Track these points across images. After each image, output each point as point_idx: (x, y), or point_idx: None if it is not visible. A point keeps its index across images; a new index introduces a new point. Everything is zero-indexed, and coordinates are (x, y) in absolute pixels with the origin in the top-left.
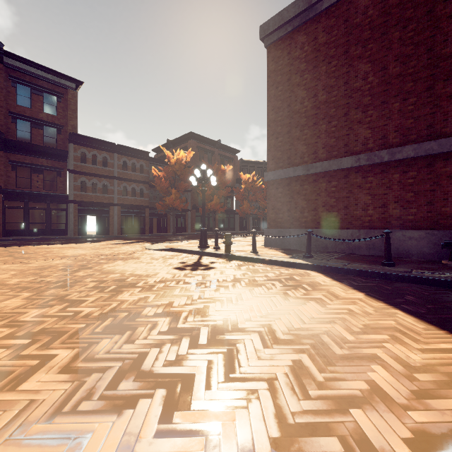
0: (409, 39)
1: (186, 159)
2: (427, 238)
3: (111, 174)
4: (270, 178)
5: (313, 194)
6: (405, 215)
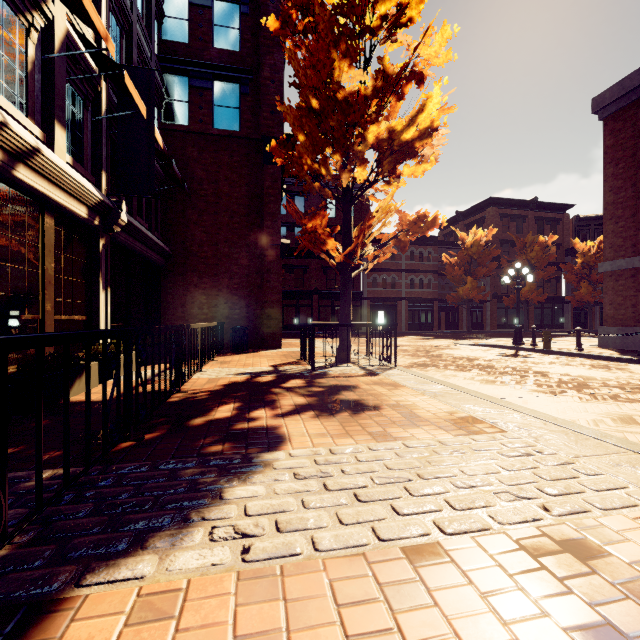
0: None
1: (486, 239)
2: None
3: (399, 267)
4: (607, 269)
5: None
6: None
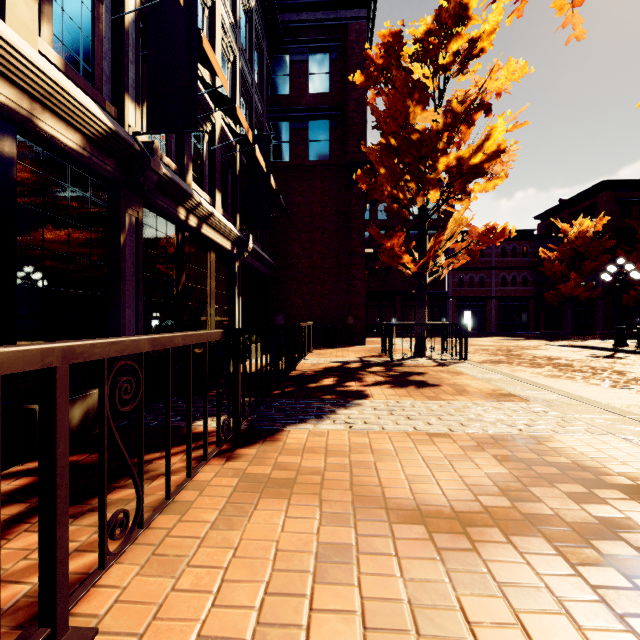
0: None
1: (595, 229)
2: None
3: (488, 265)
4: None
5: None
6: None
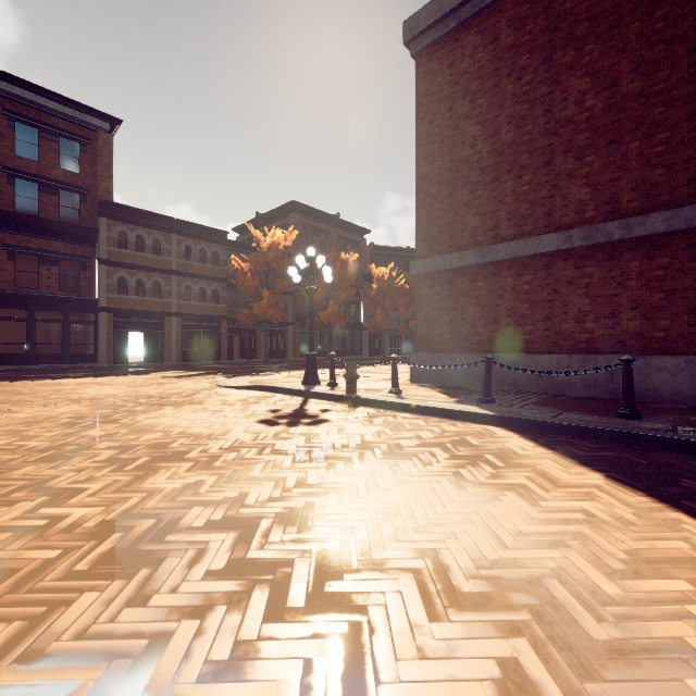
0: (656, 33)
1: (286, 244)
2: (689, 369)
3: (167, 267)
4: (421, 270)
5: (493, 296)
6: (649, 330)
